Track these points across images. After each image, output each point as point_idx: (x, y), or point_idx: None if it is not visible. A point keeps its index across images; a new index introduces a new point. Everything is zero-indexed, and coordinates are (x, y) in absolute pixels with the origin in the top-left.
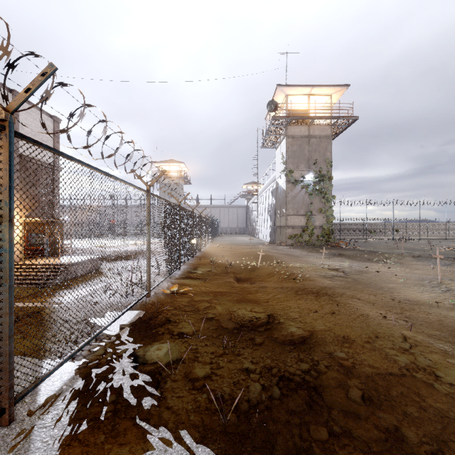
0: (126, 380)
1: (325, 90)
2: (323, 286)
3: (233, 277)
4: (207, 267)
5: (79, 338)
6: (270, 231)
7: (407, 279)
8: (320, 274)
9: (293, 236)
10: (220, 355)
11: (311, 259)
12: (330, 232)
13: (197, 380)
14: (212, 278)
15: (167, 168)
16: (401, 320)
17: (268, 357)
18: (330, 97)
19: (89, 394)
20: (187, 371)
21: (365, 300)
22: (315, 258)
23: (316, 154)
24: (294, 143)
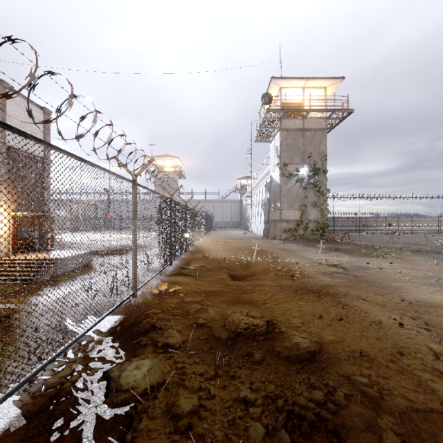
0: (89, 417)
1: (319, 83)
2: (324, 284)
3: (227, 273)
4: (200, 263)
5: (45, 352)
6: (264, 225)
7: (412, 277)
8: (319, 271)
9: (288, 230)
10: (211, 378)
11: (306, 253)
12: (324, 226)
13: (181, 418)
14: (205, 275)
15: (162, 162)
16: (421, 328)
17: (271, 382)
18: (325, 90)
19: (37, 441)
20: (169, 402)
21: (372, 301)
22: (311, 253)
23: (311, 147)
24: (289, 137)
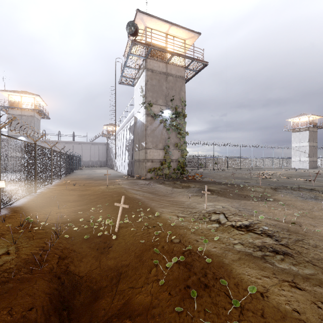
0: None
1: (181, 33)
2: None
3: (47, 290)
4: None
5: None
6: (128, 164)
7: None
8: (238, 249)
9: (153, 169)
10: None
11: (181, 198)
12: (184, 165)
13: None
14: None
15: (19, 99)
16: None
17: None
18: (184, 42)
19: None
20: None
21: None
22: (185, 196)
23: (173, 92)
24: (153, 78)
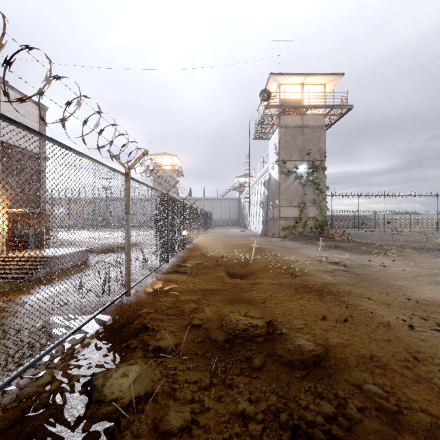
0: (65, 435)
1: (318, 79)
2: (325, 282)
3: (225, 271)
4: (198, 260)
5: (24, 357)
6: (262, 223)
7: (416, 274)
8: (320, 268)
9: (287, 228)
10: (205, 387)
11: (306, 251)
12: (323, 223)
13: (169, 436)
14: (202, 272)
15: (160, 161)
16: (433, 329)
17: (272, 393)
18: (324, 87)
19: None
20: (157, 417)
21: (377, 300)
22: (310, 250)
23: (310, 144)
24: (287, 134)
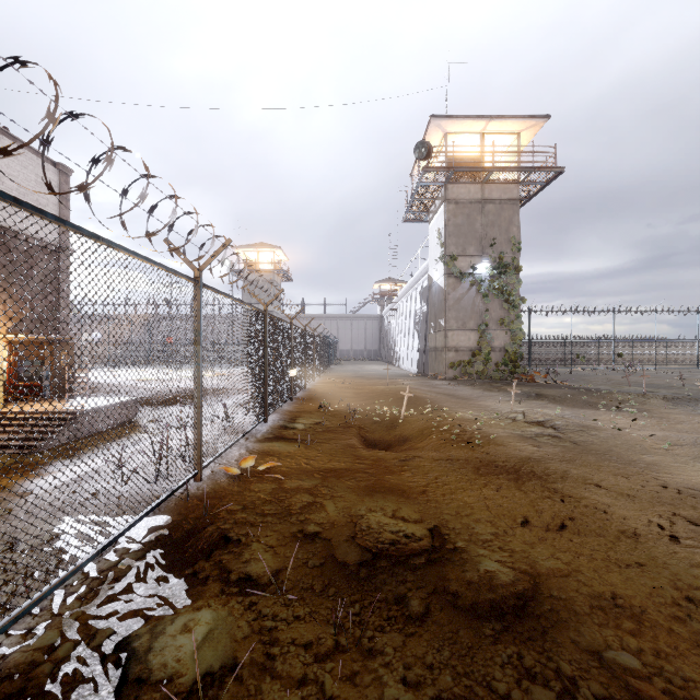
0: None
1: (509, 125)
2: (524, 456)
3: (359, 437)
4: (315, 418)
5: (16, 594)
6: (418, 356)
7: (673, 443)
8: (513, 432)
9: (458, 364)
10: (326, 654)
11: (489, 402)
12: (517, 357)
13: None
14: (322, 439)
15: (255, 256)
16: None
17: (444, 667)
18: (518, 137)
19: None
20: None
21: (612, 488)
22: (496, 401)
23: (495, 230)
24: (459, 213)
